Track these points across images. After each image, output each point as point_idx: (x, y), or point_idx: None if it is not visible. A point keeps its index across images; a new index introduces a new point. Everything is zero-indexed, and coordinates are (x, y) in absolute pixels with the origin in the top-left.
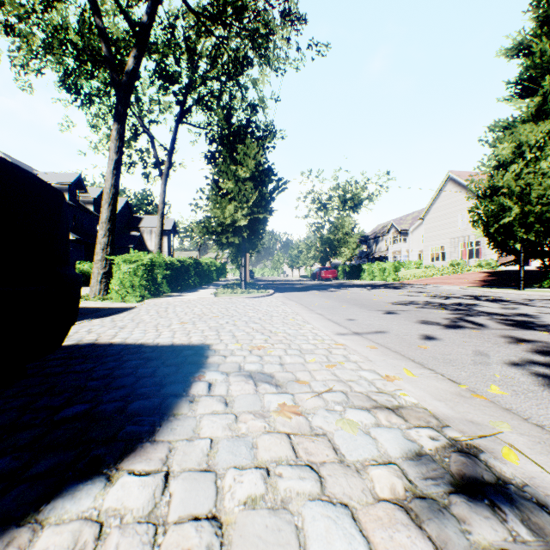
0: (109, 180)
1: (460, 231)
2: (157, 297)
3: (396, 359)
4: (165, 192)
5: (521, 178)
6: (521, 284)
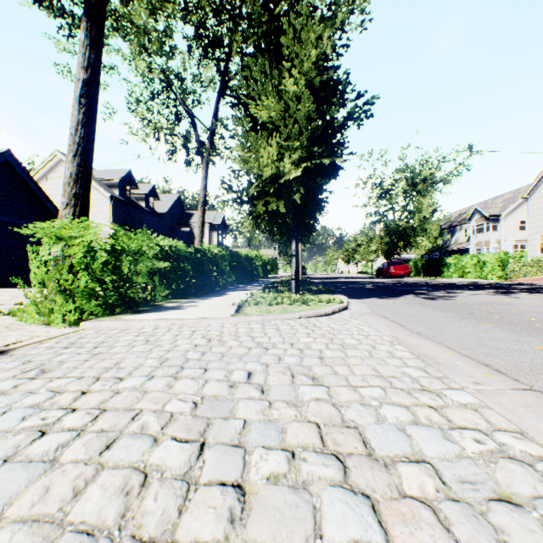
0: (74, 113)
1: None
2: (123, 313)
3: None
4: (206, 178)
5: None
6: None
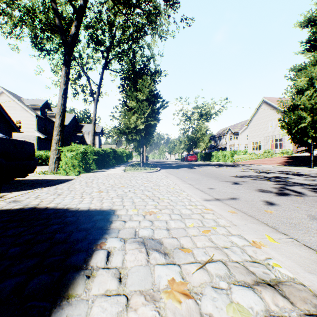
0: (60, 101)
1: (270, 132)
2: (88, 172)
3: (254, 223)
4: (96, 110)
5: (311, 99)
6: (311, 164)
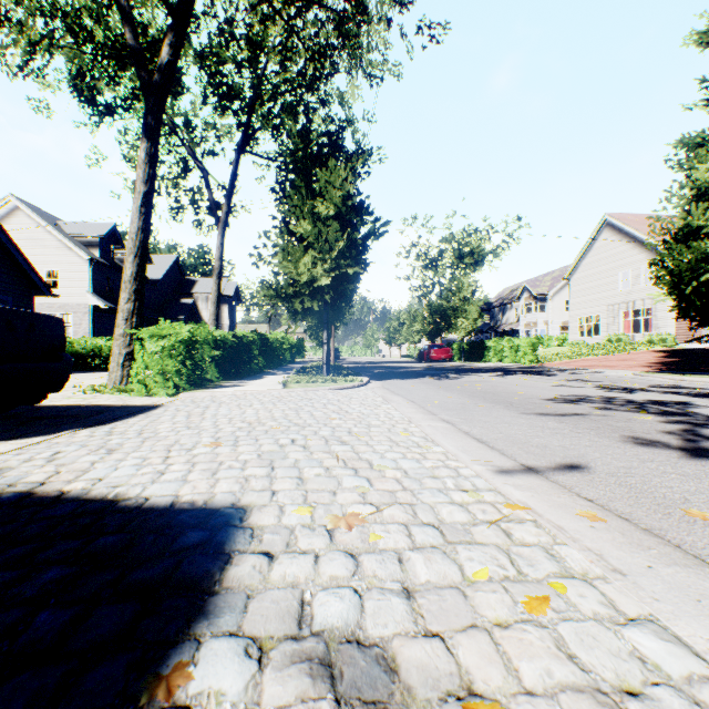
0: (135, 221)
1: (621, 295)
2: (200, 389)
3: (677, 565)
4: (223, 246)
5: None
6: None
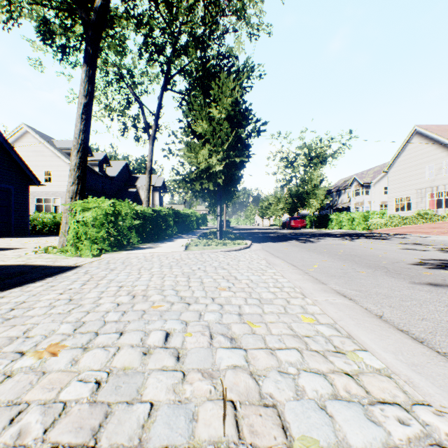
0: (78, 125)
1: (427, 182)
2: (120, 250)
3: None
4: (152, 152)
5: None
6: None
